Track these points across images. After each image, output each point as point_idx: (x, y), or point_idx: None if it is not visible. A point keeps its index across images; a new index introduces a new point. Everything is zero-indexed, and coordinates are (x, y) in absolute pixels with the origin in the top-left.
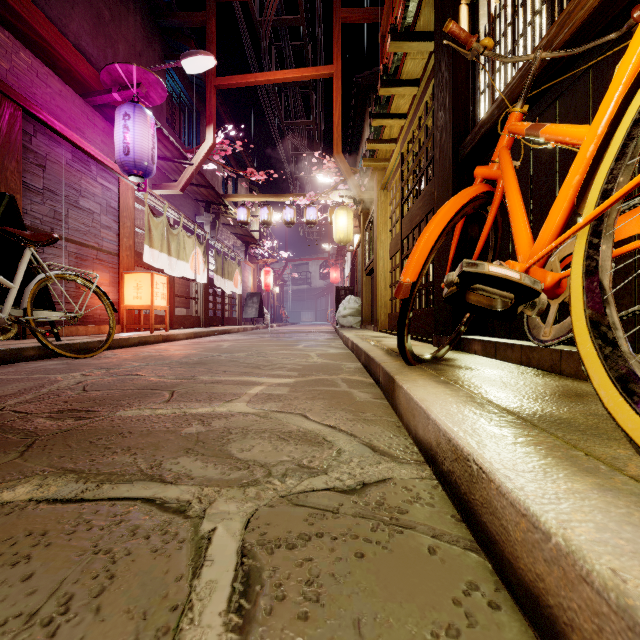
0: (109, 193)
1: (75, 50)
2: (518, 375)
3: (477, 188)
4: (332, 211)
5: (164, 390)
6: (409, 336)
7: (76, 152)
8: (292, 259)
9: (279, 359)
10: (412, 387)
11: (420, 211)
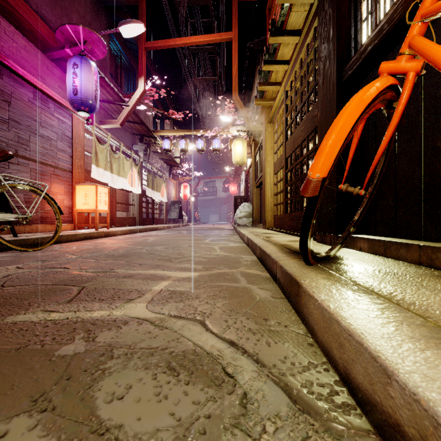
0: (64, 125)
1: (36, 15)
2: (435, 280)
3: (389, 78)
4: (231, 142)
5: (75, 286)
6: (312, 237)
7: (37, 92)
8: (203, 177)
9: (189, 252)
10: (329, 300)
11: (302, 133)
